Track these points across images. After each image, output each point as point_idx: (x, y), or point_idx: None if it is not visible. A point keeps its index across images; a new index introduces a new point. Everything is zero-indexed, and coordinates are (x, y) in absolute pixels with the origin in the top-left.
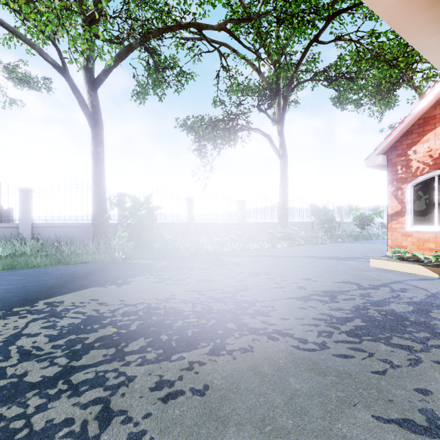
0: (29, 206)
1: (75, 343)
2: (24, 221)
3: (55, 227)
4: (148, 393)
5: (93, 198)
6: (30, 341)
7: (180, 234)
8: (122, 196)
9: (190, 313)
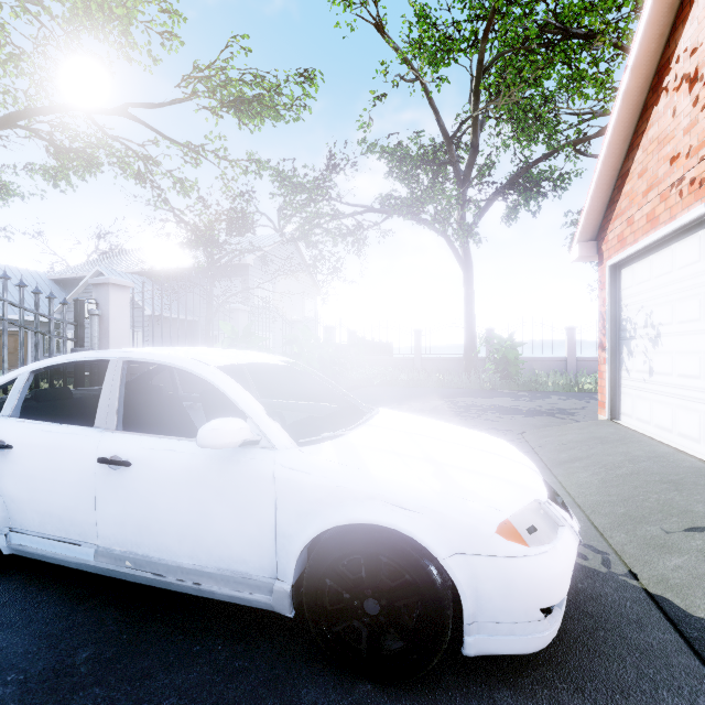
0: (419, 344)
1: (466, 408)
2: (416, 355)
3: (436, 360)
4: (493, 417)
5: (465, 335)
6: (448, 406)
7: (553, 370)
8: (490, 331)
9: (524, 410)
